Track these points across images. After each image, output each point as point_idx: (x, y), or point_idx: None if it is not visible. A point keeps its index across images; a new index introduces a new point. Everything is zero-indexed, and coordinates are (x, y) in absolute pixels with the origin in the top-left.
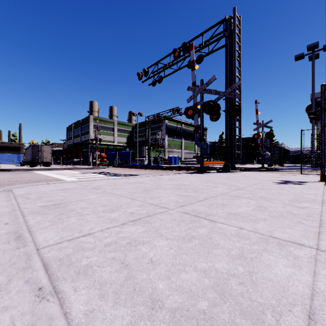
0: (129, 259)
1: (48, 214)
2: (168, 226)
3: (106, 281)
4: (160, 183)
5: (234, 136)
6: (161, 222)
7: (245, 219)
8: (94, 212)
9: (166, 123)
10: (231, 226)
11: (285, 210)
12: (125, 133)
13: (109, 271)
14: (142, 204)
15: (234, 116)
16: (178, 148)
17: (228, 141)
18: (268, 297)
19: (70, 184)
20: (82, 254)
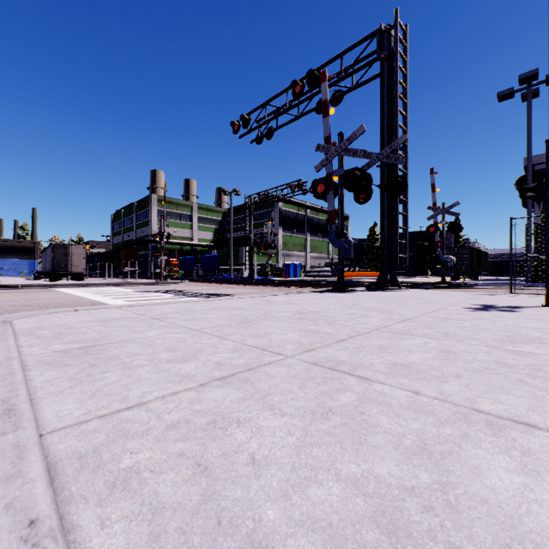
0: (211, 455)
1: (69, 365)
2: (284, 389)
3: (165, 504)
4: (269, 309)
5: (395, 229)
6: (271, 381)
7: (423, 375)
8: (153, 362)
9: (279, 207)
10: (399, 389)
11: (492, 357)
12: (211, 225)
13: (172, 482)
14: (238, 347)
15: (396, 195)
16: (299, 250)
17: (386, 237)
18: (484, 540)
19: (114, 310)
20: (124, 445)
